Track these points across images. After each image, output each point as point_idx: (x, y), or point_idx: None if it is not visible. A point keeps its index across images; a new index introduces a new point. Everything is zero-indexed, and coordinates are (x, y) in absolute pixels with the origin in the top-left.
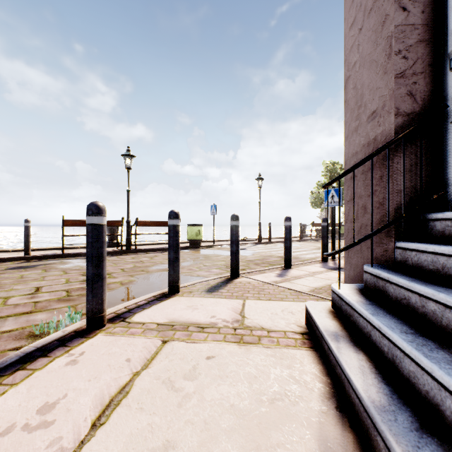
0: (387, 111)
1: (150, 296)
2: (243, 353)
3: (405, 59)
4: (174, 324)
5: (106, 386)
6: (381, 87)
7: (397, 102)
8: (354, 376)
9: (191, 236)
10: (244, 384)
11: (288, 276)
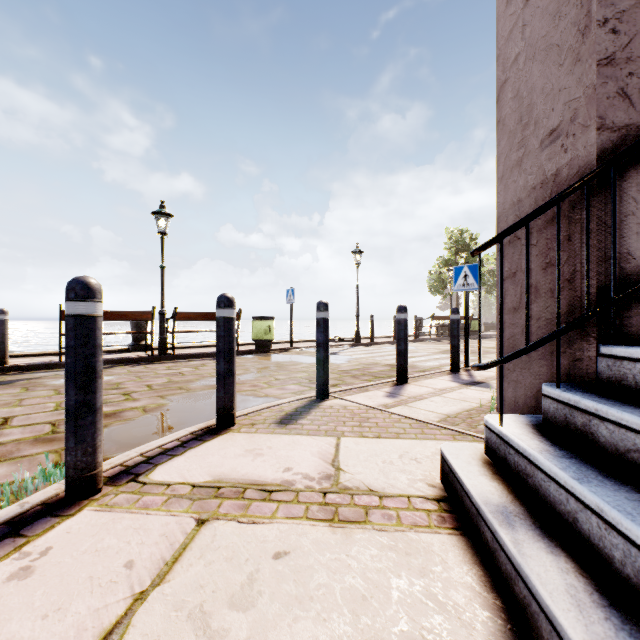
0: (581, 125)
1: (186, 432)
2: (339, 544)
3: (615, 34)
4: (220, 485)
5: (76, 631)
6: (568, 87)
7: (602, 106)
8: (565, 614)
9: (257, 335)
10: (344, 616)
11: (404, 396)
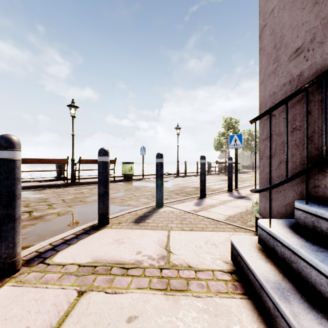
0: (318, 42)
1: (79, 229)
2: (171, 308)
3: None
4: (96, 265)
5: None
6: (308, 21)
7: None
8: None
9: (124, 172)
10: None
11: (204, 205)
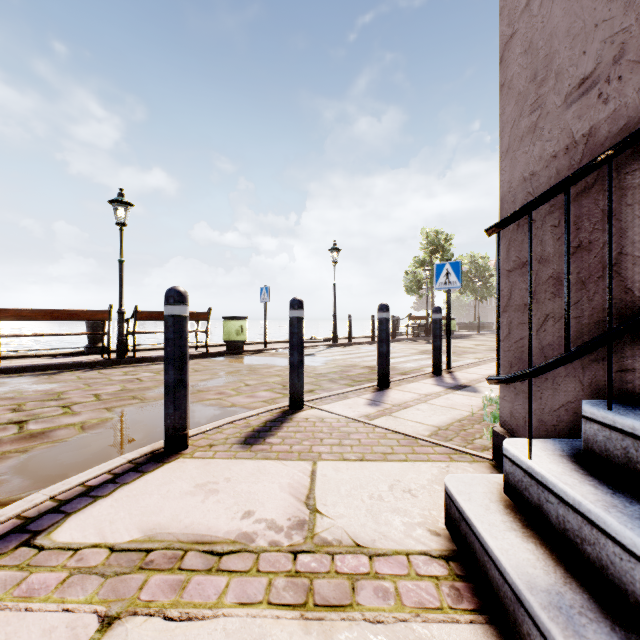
0: (632, 62)
1: (123, 461)
2: None
3: None
4: (151, 547)
5: None
6: (609, 18)
7: None
8: None
9: (228, 336)
10: None
11: (387, 404)
